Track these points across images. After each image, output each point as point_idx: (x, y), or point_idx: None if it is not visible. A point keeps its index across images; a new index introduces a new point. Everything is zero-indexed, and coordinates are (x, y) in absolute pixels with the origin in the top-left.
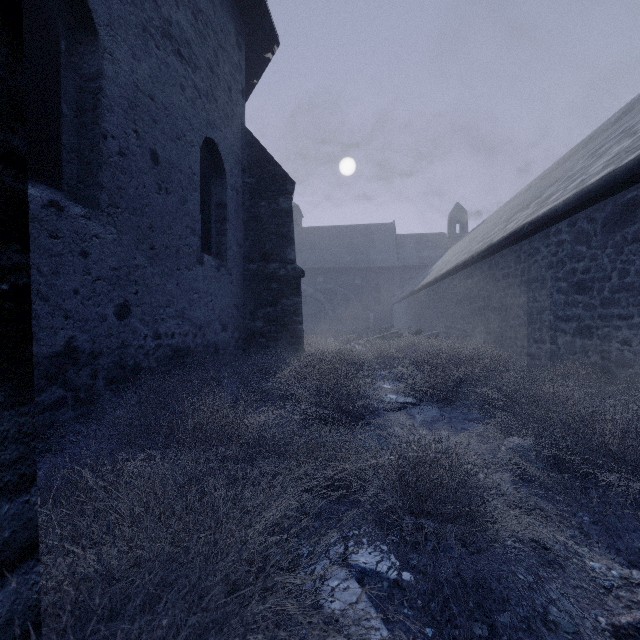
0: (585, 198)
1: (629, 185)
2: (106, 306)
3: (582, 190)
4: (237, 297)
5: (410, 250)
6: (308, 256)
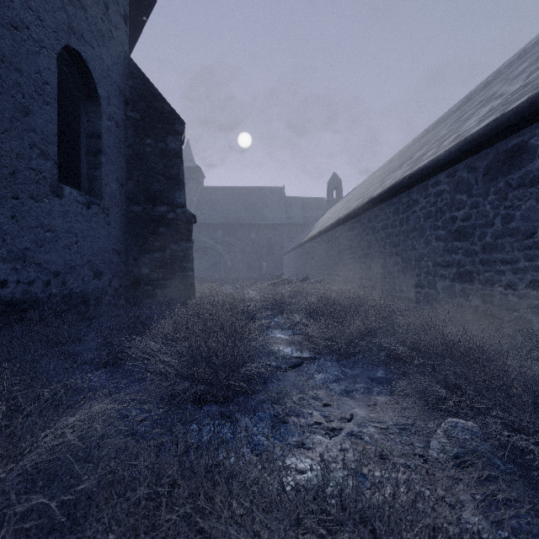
0: (469, 146)
1: (514, 131)
2: None
3: (466, 139)
4: (117, 241)
5: (297, 210)
6: (209, 212)
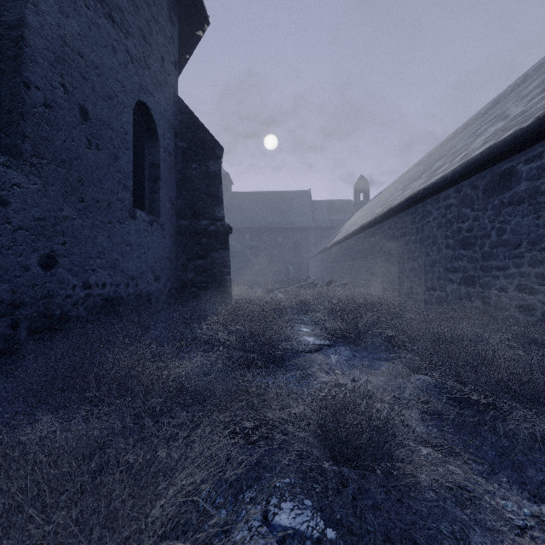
0: (470, 168)
1: (506, 157)
2: (29, 256)
3: (467, 161)
4: (170, 250)
5: (323, 213)
6: (237, 217)
